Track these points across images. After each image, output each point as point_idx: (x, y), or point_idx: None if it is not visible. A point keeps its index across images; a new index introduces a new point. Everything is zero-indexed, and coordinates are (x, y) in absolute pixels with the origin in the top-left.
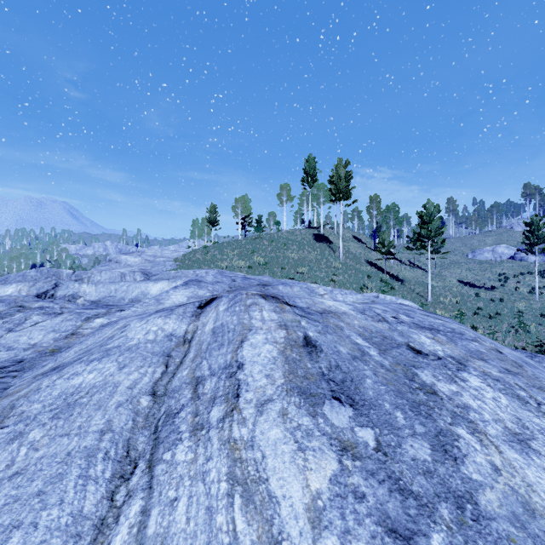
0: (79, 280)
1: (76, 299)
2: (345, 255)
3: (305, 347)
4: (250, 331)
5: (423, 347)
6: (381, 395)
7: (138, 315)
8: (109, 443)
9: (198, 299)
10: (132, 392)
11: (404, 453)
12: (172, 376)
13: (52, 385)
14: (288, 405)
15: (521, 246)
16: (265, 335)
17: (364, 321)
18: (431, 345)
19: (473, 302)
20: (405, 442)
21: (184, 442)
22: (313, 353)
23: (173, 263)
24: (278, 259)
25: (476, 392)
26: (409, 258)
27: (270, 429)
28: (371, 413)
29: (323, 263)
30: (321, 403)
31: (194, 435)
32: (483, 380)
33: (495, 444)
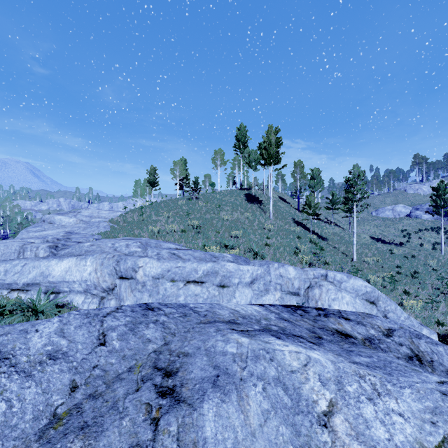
0: None
1: None
2: (274, 215)
3: None
4: None
5: None
6: None
7: None
8: None
9: None
10: None
11: None
12: None
13: None
14: None
15: (415, 206)
16: None
17: None
18: None
19: (390, 260)
20: None
21: None
22: None
23: (107, 224)
24: (212, 221)
25: None
26: (326, 216)
27: None
28: None
29: (255, 224)
30: None
31: None
32: None
33: None
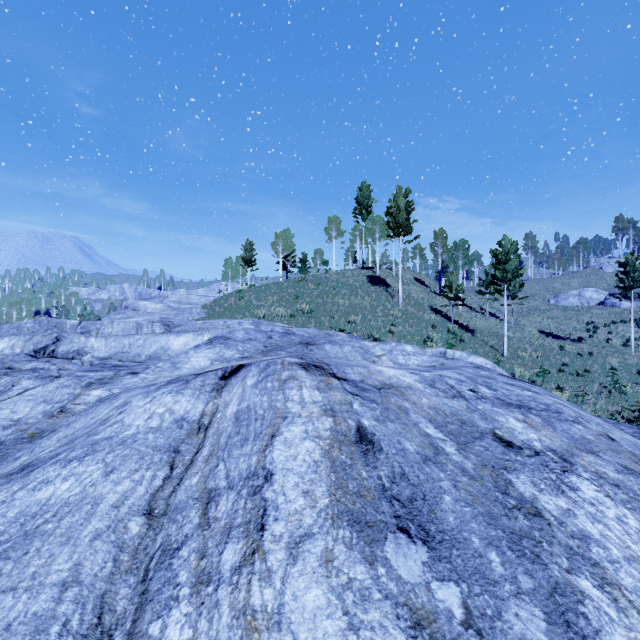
0: (86, 333)
1: (82, 355)
2: (405, 300)
3: (358, 443)
4: (285, 420)
5: (514, 435)
6: (467, 523)
7: (145, 387)
8: (72, 605)
9: (224, 363)
10: (118, 512)
11: (506, 630)
12: (178, 484)
13: (10, 500)
14: (334, 544)
15: (613, 290)
16: (304, 425)
17: (434, 398)
18: (523, 432)
19: (558, 357)
20: (507, 608)
21: (181, 605)
22: (370, 454)
23: (201, 311)
24: (325, 306)
25: (593, 508)
26: (480, 304)
27: (307, 589)
28: (454, 555)
29: (379, 311)
30: (382, 538)
31: (196, 593)
32: (598, 486)
33: (636, 605)
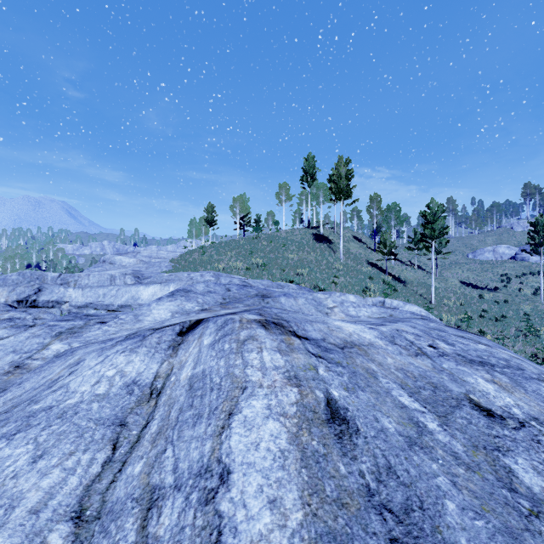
0: (65, 284)
1: (61, 304)
2: (345, 255)
3: (330, 422)
4: (244, 392)
5: (490, 400)
6: None
7: (103, 342)
8: None
9: (184, 315)
10: (36, 520)
11: None
12: (119, 469)
13: None
14: None
15: (522, 246)
16: (266, 398)
17: (398, 357)
18: (497, 395)
19: (478, 304)
20: None
21: None
22: (345, 438)
23: (168, 264)
24: (277, 260)
25: None
26: (409, 258)
27: None
28: None
29: (323, 264)
30: None
31: None
32: None
33: None
